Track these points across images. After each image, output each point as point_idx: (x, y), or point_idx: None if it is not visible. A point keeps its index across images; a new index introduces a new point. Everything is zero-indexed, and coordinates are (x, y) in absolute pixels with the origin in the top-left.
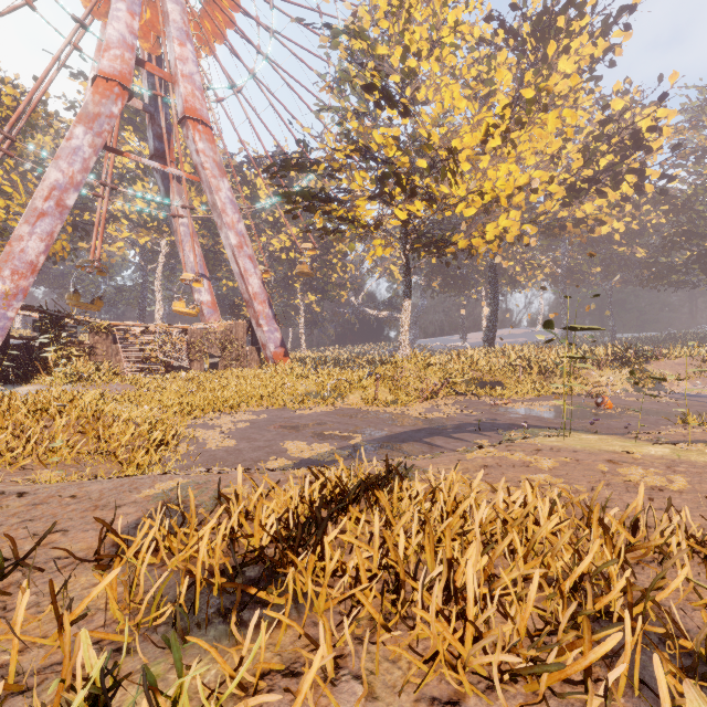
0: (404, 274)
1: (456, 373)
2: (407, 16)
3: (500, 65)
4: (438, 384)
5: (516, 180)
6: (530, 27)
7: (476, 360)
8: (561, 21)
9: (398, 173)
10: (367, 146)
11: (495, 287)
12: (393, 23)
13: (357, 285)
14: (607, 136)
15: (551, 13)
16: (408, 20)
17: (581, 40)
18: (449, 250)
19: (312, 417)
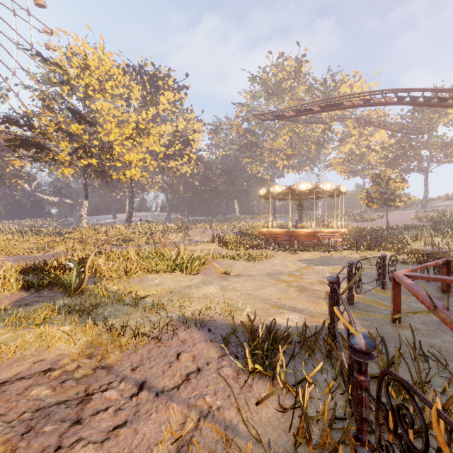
0: (84, 187)
1: (112, 236)
2: (89, 77)
3: (134, 88)
4: (104, 241)
5: (138, 156)
6: (148, 75)
7: (122, 230)
8: (160, 82)
9: (85, 147)
10: (70, 134)
11: (132, 193)
12: (80, 70)
13: (32, 177)
14: (178, 136)
15: (157, 77)
16: (88, 74)
17: (169, 93)
18: (108, 178)
19: (44, 256)
